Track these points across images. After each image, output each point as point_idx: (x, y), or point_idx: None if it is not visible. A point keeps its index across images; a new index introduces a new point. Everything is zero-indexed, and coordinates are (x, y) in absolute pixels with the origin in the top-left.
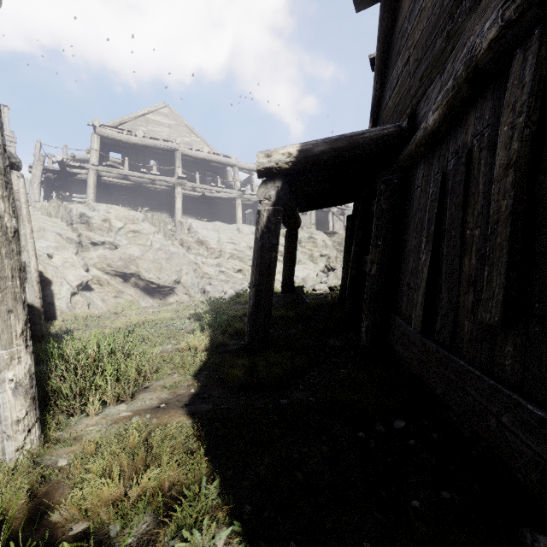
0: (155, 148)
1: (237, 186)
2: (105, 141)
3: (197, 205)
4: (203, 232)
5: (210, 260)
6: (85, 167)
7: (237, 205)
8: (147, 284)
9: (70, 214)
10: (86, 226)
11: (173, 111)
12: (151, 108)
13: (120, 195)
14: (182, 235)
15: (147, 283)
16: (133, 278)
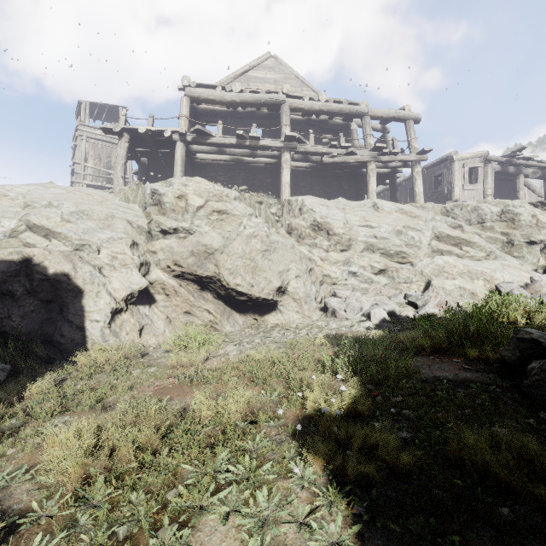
0: (256, 104)
1: (368, 144)
2: (201, 112)
3: (309, 182)
4: (322, 211)
5: (333, 254)
6: (172, 139)
7: (368, 172)
8: (233, 294)
9: (144, 195)
10: (159, 207)
11: (280, 61)
12: (253, 62)
13: (216, 176)
14: (290, 219)
15: (232, 293)
16: (212, 284)
